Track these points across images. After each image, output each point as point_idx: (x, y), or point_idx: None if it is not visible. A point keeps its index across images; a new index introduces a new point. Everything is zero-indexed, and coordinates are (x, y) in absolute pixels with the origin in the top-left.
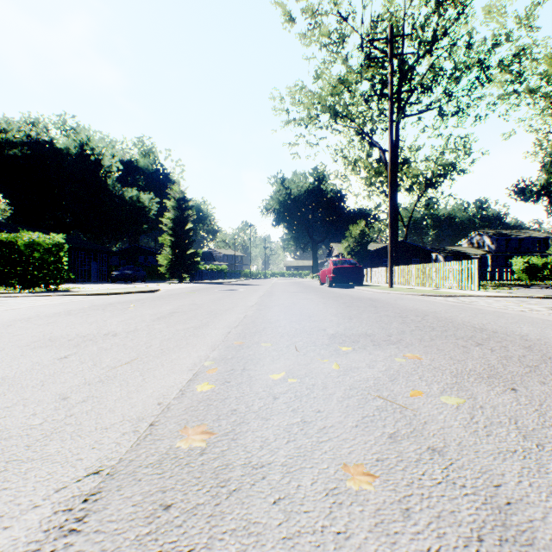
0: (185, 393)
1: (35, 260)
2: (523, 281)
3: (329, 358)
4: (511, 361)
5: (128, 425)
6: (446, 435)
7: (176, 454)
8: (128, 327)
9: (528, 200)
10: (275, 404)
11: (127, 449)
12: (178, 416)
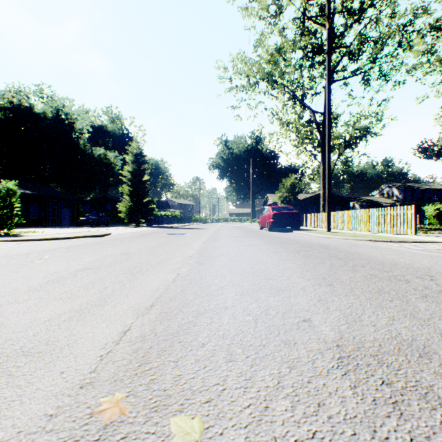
0: None
1: None
2: (433, 225)
3: None
4: None
5: None
6: None
7: None
8: None
9: (430, 158)
10: None
11: None
12: None
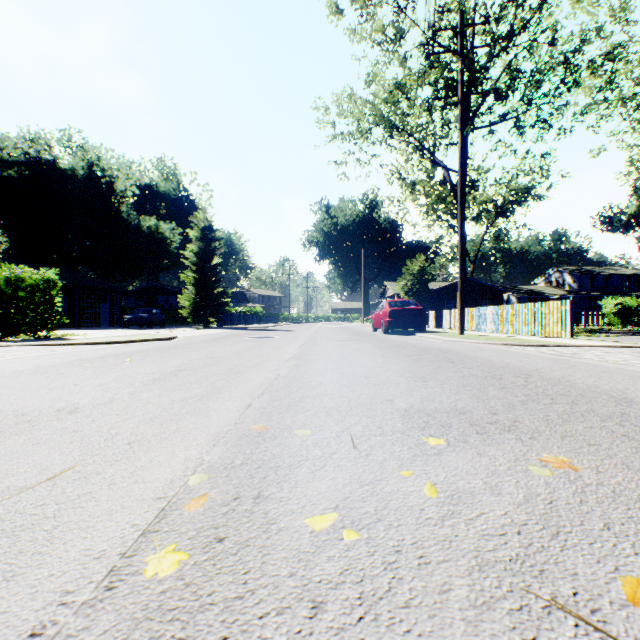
0: (113, 585)
1: (19, 300)
2: (614, 326)
3: (411, 465)
4: None
5: None
6: None
7: None
8: (102, 396)
9: (616, 231)
10: (316, 636)
11: None
12: None
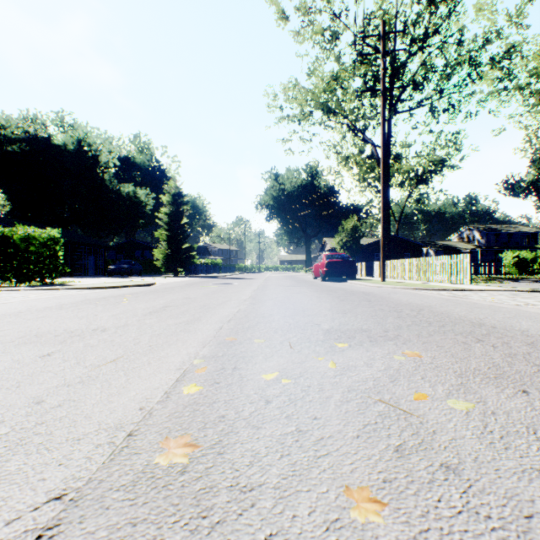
0: (170, 396)
1: (31, 254)
2: (512, 275)
3: (324, 355)
4: (516, 359)
5: (103, 435)
6: (459, 449)
7: (153, 472)
8: (119, 322)
9: (517, 195)
10: (267, 409)
11: (98, 466)
12: (161, 423)
